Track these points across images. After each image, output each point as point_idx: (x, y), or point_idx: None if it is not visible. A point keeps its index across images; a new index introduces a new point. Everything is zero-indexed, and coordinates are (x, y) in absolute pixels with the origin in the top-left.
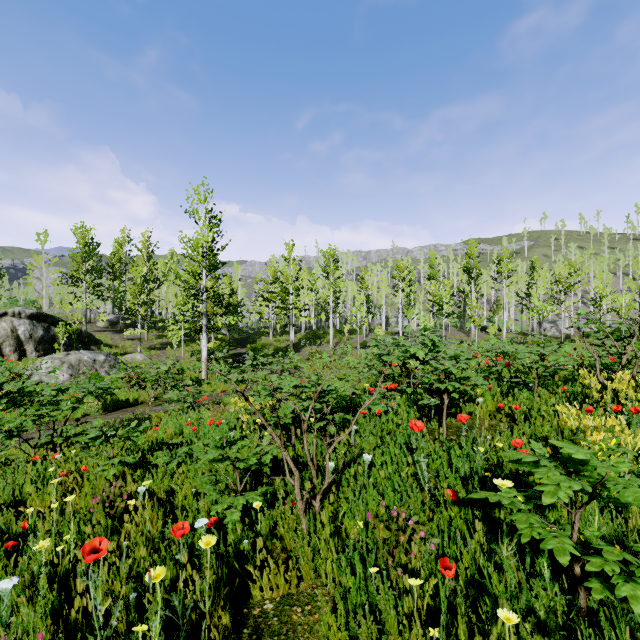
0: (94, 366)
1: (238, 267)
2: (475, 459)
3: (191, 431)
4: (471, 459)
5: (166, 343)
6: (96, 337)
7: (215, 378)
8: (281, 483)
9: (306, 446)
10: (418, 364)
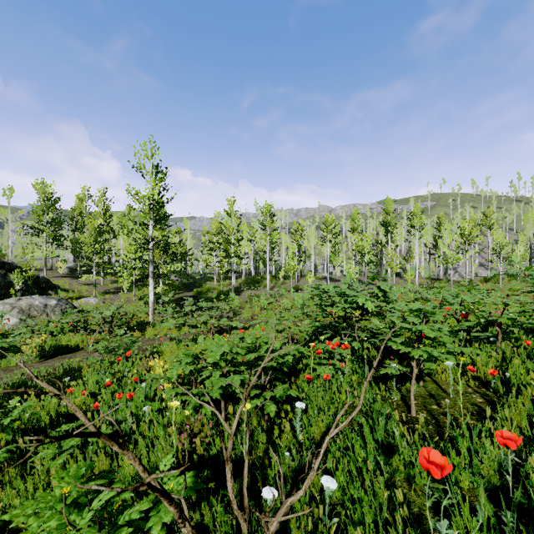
0: (45, 310)
1: (187, 221)
2: (481, 470)
3: (108, 395)
4: (475, 470)
5: (120, 288)
6: (55, 282)
7: (160, 321)
8: (197, 512)
9: (230, 485)
10: (378, 322)
